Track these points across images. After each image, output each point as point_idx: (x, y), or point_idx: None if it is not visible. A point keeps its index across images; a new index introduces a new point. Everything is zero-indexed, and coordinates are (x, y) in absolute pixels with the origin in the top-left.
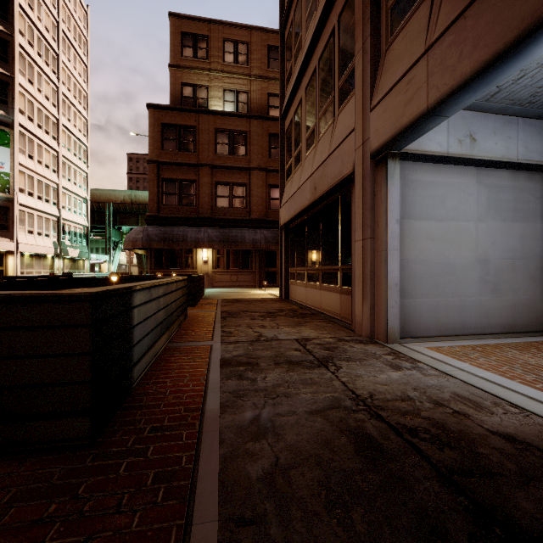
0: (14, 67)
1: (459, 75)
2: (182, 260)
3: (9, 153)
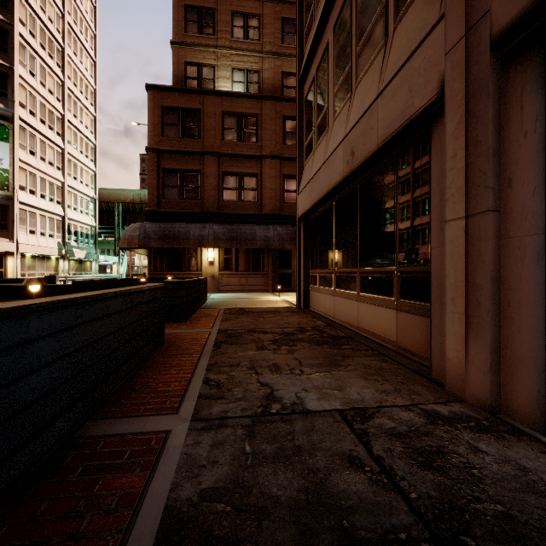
0: (14, 58)
1: None
2: (185, 261)
3: (8, 148)
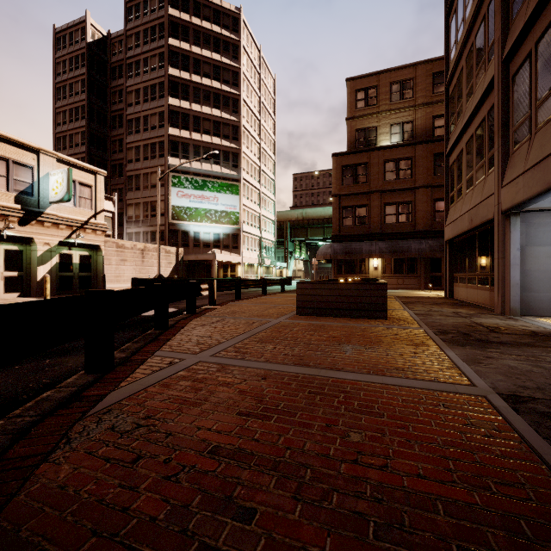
0: (241, 142)
1: (532, 192)
2: (357, 267)
3: (239, 199)
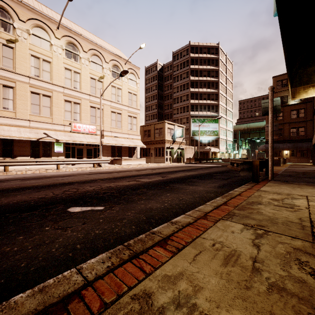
0: (219, 100)
1: None
2: (277, 154)
3: (218, 124)
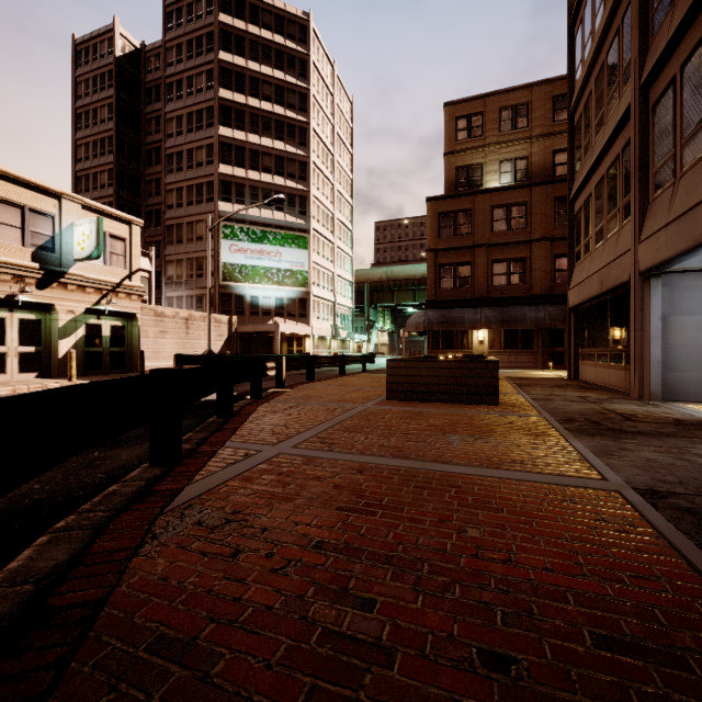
0: (310, 182)
1: (677, 249)
2: (458, 341)
3: (308, 254)
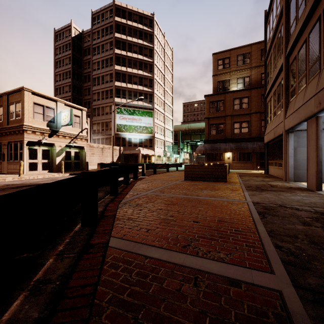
0: (154, 88)
1: (295, 123)
2: (218, 157)
3: (153, 119)
